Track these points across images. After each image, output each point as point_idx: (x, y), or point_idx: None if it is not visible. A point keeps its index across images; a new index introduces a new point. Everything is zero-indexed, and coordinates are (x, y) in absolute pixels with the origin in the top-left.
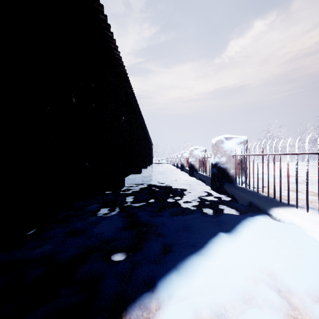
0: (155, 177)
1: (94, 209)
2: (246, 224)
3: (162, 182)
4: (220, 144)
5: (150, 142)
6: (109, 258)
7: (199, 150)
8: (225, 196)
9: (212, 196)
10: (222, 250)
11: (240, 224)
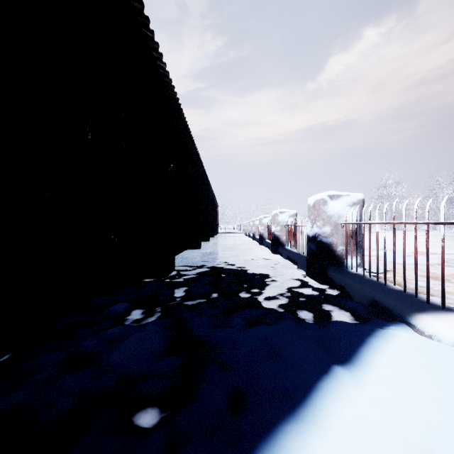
0: (221, 254)
1: (120, 312)
2: (376, 346)
3: (232, 262)
4: (321, 206)
5: (215, 202)
6: (129, 421)
7: (286, 214)
8: (330, 287)
9: (309, 288)
10: (343, 412)
11: (366, 345)
